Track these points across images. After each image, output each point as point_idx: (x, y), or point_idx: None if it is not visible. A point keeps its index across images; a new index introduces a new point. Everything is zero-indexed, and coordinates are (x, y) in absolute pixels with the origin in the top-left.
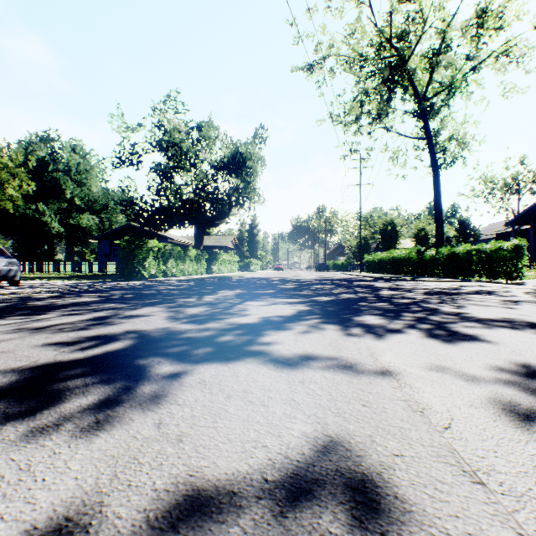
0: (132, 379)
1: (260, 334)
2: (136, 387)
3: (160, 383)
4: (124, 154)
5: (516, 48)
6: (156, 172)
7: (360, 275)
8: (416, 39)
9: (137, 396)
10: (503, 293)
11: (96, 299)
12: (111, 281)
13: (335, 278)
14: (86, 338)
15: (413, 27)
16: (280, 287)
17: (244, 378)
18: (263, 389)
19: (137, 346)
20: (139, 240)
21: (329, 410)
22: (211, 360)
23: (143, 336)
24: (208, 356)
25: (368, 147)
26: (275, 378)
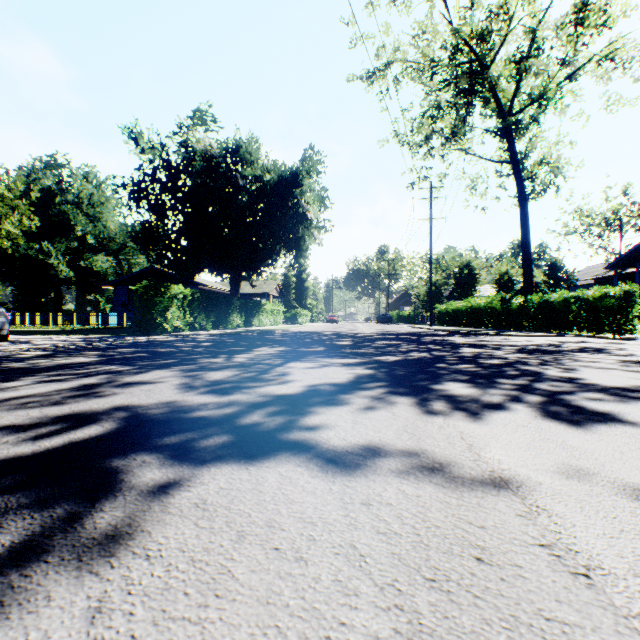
0: (87, 498)
1: (304, 412)
2: (86, 516)
3: (129, 508)
4: (143, 181)
5: (623, 51)
6: (182, 202)
7: (431, 329)
8: (500, 40)
9: (80, 537)
10: (618, 351)
11: (95, 359)
12: (125, 336)
13: (401, 332)
14: (51, 419)
15: (496, 25)
16: (333, 343)
17: (271, 495)
18: (300, 521)
19: (120, 432)
20: (159, 285)
21: (418, 574)
22: (224, 458)
23: (135, 415)
24: (221, 450)
25: (441, 174)
26: (323, 496)
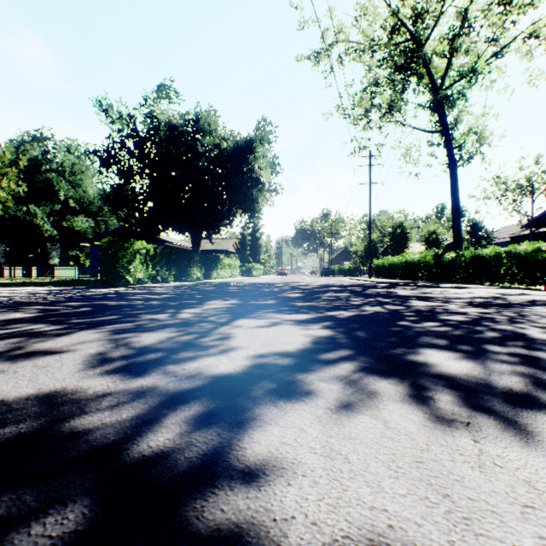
0: None
1: (243, 419)
2: None
3: None
4: (113, 148)
5: None
6: (148, 168)
7: (371, 281)
8: (434, 21)
9: None
10: None
11: (30, 315)
12: (90, 288)
13: (345, 284)
14: None
15: (430, 7)
16: (284, 296)
17: None
18: None
19: None
20: (122, 241)
21: None
22: None
23: None
24: None
25: (378, 144)
26: None
